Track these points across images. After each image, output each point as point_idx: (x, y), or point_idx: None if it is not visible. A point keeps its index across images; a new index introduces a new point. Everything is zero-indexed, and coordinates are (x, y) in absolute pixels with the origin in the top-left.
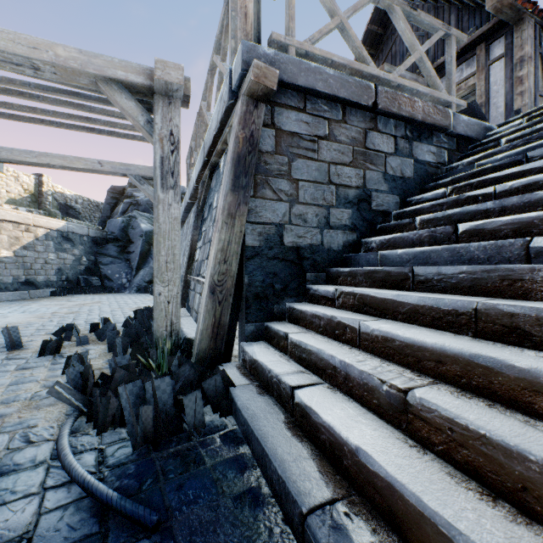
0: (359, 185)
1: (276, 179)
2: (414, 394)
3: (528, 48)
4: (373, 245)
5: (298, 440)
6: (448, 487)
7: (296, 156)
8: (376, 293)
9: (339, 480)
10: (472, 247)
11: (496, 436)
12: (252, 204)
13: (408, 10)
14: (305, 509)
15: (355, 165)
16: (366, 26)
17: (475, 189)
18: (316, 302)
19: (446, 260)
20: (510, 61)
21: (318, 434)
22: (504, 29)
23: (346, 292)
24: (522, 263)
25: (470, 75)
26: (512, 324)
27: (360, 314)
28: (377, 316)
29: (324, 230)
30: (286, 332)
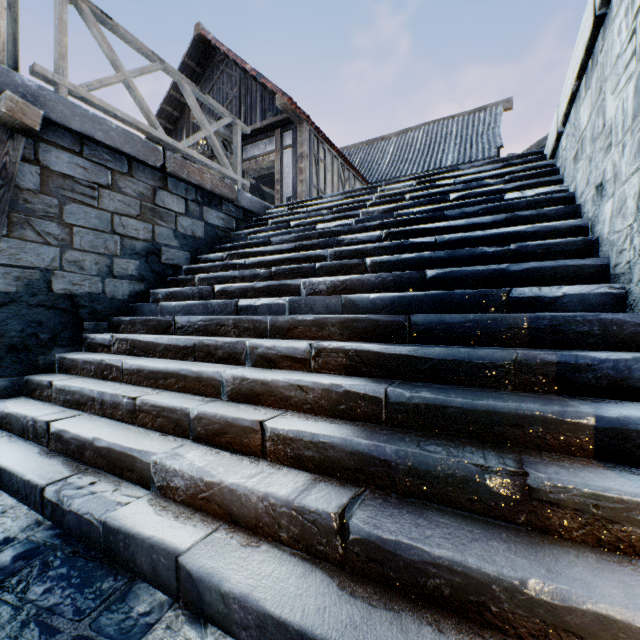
0: (148, 238)
1: (42, 220)
2: (140, 398)
3: (306, 148)
4: (160, 296)
5: (50, 458)
6: (144, 438)
7: (70, 200)
8: (143, 338)
9: (82, 467)
10: (214, 303)
11: (169, 405)
12: (5, 245)
13: (198, 92)
14: (45, 484)
15: (143, 218)
16: (183, 58)
17: (240, 258)
18: (93, 350)
19: (202, 311)
20: (296, 153)
21: (70, 447)
22: (292, 125)
23: (121, 338)
24: (235, 315)
25: (271, 152)
26: (209, 351)
27: (131, 356)
28: (144, 357)
29: (107, 279)
30: (51, 380)
